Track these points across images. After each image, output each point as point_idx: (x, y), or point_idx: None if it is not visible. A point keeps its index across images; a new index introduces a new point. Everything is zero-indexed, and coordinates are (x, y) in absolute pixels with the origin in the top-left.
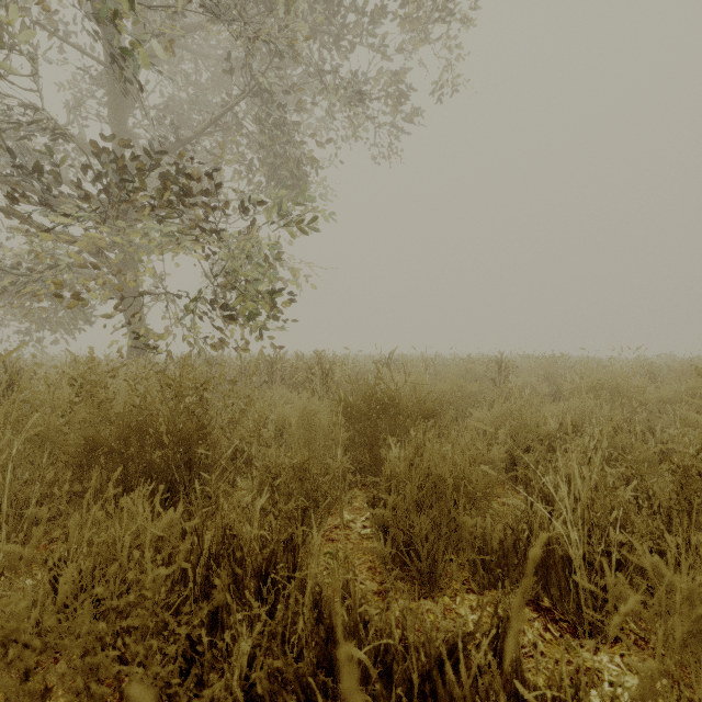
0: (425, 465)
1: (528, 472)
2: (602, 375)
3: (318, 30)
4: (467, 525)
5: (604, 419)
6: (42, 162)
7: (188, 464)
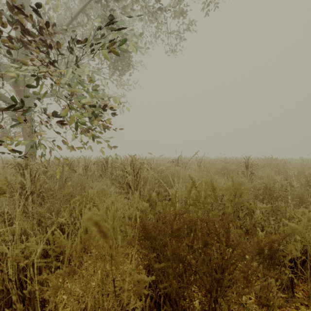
0: None
1: None
2: None
3: None
4: None
5: None
6: None
7: None
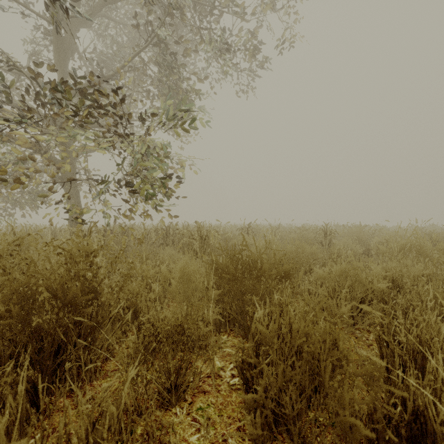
0: (297, 343)
1: (381, 333)
2: (409, 241)
3: (199, 1)
4: (359, 433)
5: (418, 275)
6: (13, 95)
7: (77, 323)
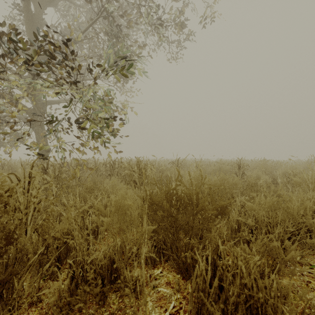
0: None
1: None
2: None
3: None
4: None
5: None
6: None
7: None
